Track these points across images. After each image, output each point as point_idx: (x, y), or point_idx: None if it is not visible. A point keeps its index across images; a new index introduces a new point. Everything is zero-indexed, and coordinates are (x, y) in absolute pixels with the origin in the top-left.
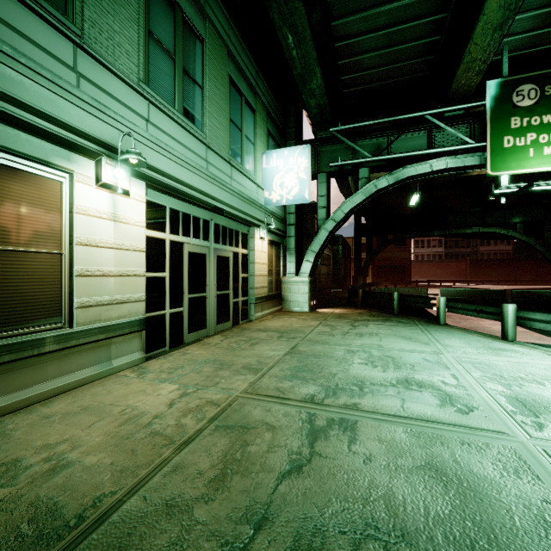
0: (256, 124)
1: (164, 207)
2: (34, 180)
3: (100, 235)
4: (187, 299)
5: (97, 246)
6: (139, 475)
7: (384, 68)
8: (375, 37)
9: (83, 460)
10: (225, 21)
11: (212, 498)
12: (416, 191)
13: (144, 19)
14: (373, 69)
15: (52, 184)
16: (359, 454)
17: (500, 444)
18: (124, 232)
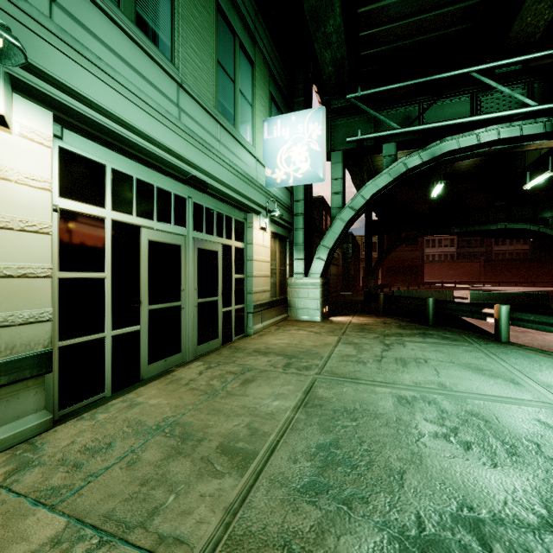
0: (254, 80)
1: (102, 165)
2: None
3: None
4: (146, 311)
5: None
6: None
7: (415, 18)
8: None
9: None
10: None
11: None
12: (438, 181)
13: None
14: (401, 20)
15: None
16: None
17: None
18: None
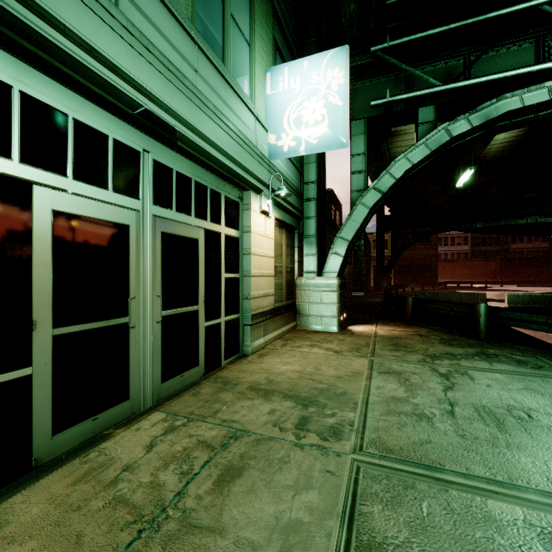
0: (253, 13)
1: None
2: None
3: None
4: (48, 340)
5: None
6: None
7: None
8: None
9: None
10: None
11: None
12: (464, 169)
13: None
14: None
15: None
16: None
17: None
18: None
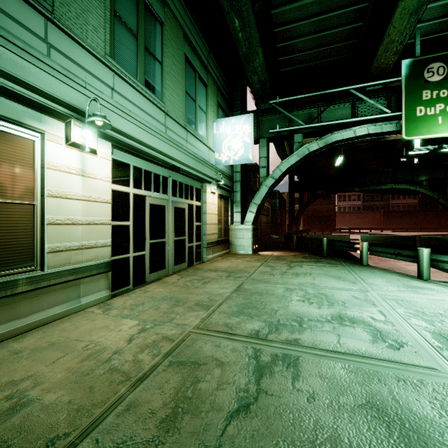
0: (207, 96)
1: (128, 164)
2: (8, 138)
3: (69, 188)
4: (148, 244)
5: (67, 198)
6: (93, 415)
7: (315, 50)
8: (308, 23)
9: (42, 397)
10: (182, 8)
11: (162, 441)
12: (340, 154)
13: (110, 1)
14: (305, 51)
15: (25, 142)
16: (303, 391)
17: (433, 381)
18: (92, 186)
